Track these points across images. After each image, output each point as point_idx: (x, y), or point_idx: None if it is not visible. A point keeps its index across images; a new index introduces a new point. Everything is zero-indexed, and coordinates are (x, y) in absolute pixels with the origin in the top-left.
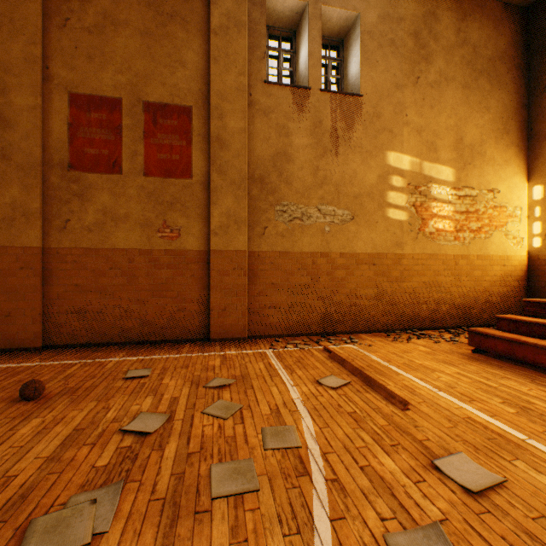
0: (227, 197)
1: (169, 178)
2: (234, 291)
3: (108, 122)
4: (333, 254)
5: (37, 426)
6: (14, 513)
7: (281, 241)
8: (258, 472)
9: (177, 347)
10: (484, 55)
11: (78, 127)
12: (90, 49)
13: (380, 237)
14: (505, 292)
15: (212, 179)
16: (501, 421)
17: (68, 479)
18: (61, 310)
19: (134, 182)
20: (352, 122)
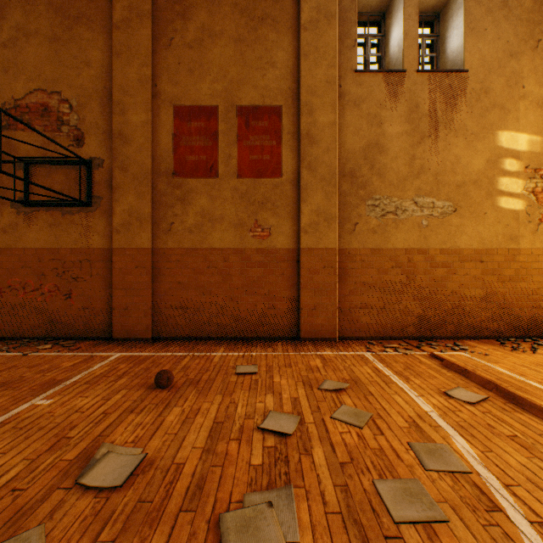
0: (316, 194)
1: (260, 179)
2: (323, 290)
3: (206, 129)
4: (431, 251)
5: (179, 414)
6: (198, 503)
7: (373, 237)
8: (434, 497)
9: (270, 345)
10: None
11: (180, 137)
12: (191, 63)
13: (489, 230)
14: None
15: (301, 177)
16: None
17: (232, 474)
18: (167, 306)
19: (228, 185)
20: (454, 102)
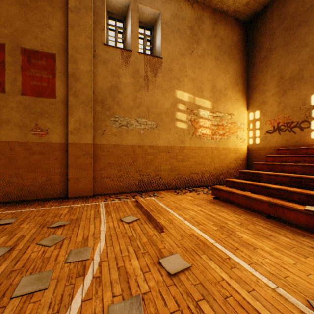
0: (79, 111)
1: (40, 97)
2: (84, 168)
3: None
4: (145, 146)
5: None
6: None
7: (114, 138)
8: (53, 277)
9: (44, 203)
10: (226, 43)
11: None
12: None
13: (172, 137)
14: (236, 166)
15: (69, 100)
16: (207, 234)
17: None
18: None
19: (14, 99)
20: (156, 72)
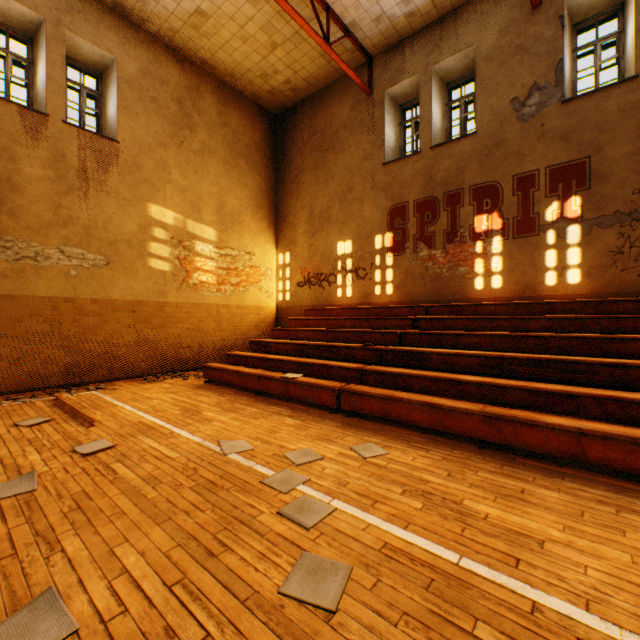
0: None
1: None
2: None
3: None
4: (82, 300)
5: None
6: None
7: (4, 282)
8: None
9: None
10: (243, 141)
11: None
12: None
13: (142, 285)
14: (260, 335)
15: None
16: (162, 419)
17: None
18: None
19: None
20: (108, 166)
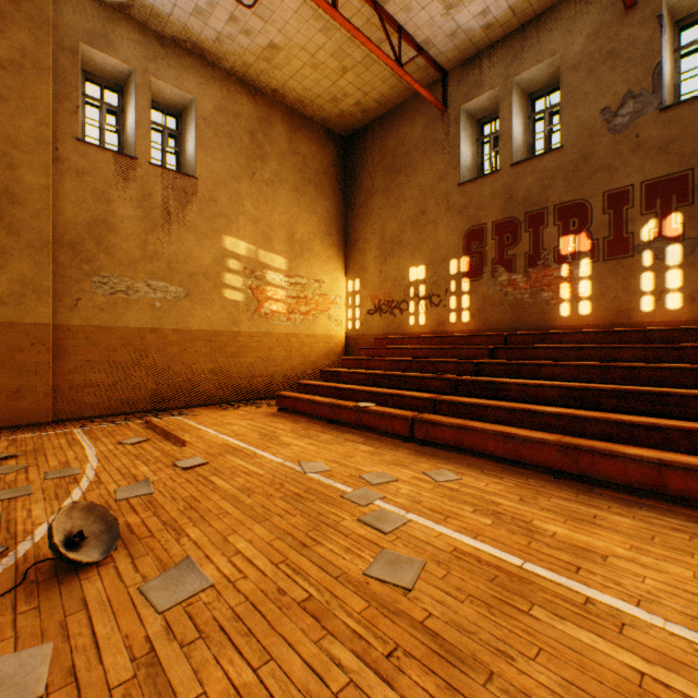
0: (22, 261)
1: None
2: (32, 370)
3: None
4: (165, 330)
5: None
6: None
7: (101, 314)
8: (35, 488)
9: None
10: (312, 167)
11: None
12: None
13: (218, 315)
14: (329, 364)
15: None
16: (244, 442)
17: None
18: None
19: None
20: (187, 202)
